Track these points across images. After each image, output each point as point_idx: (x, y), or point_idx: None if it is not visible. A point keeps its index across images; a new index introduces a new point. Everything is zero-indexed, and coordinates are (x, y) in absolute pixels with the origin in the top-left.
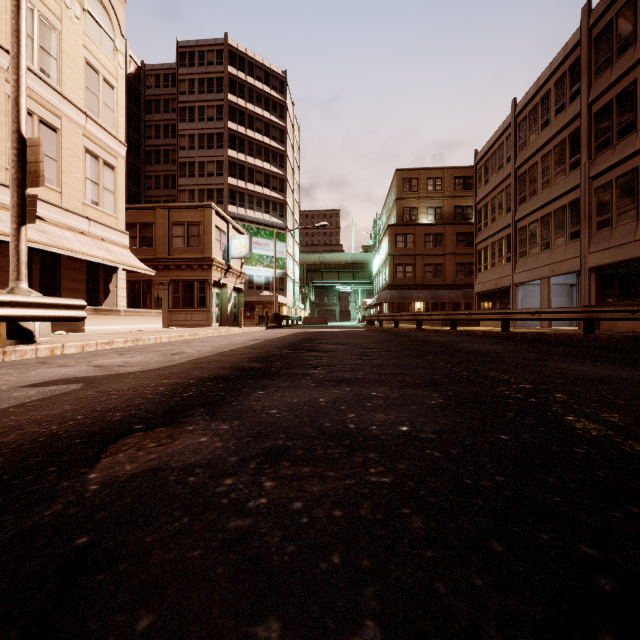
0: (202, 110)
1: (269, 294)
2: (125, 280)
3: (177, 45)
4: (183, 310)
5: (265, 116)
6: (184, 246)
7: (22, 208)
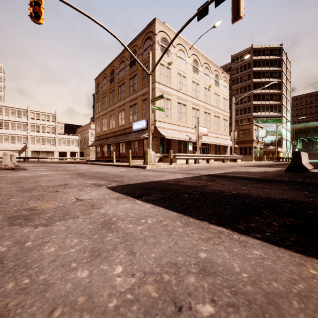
0: (241, 78)
1: (272, 147)
2: (229, 148)
3: (231, 57)
4: (243, 156)
5: (270, 69)
6: (243, 136)
7: (234, 142)
